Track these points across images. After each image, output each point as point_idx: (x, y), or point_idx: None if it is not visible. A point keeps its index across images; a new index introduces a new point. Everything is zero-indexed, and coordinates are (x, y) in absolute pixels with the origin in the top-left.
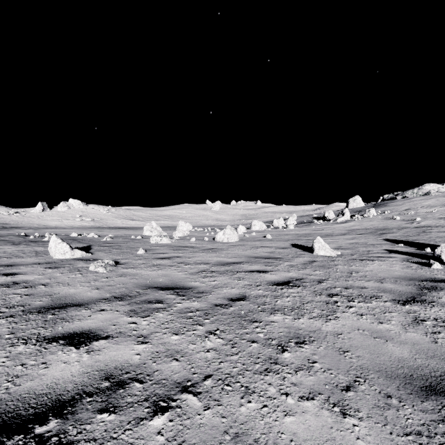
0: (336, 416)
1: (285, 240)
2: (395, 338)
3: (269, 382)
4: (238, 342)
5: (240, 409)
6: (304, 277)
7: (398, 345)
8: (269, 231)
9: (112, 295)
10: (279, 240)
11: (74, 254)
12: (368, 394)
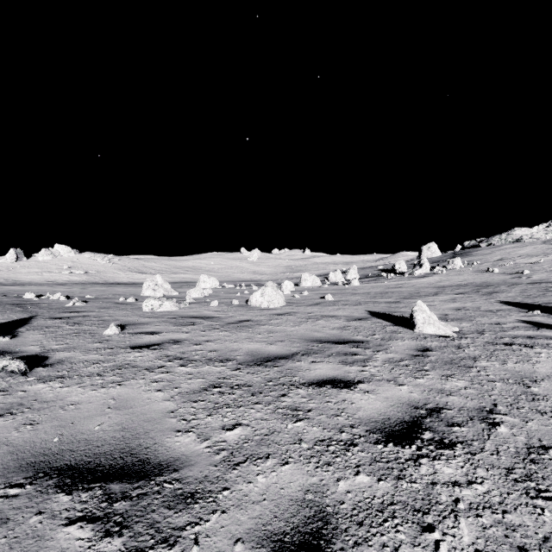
0: None
1: (355, 304)
2: None
3: None
4: None
5: None
6: (440, 400)
7: None
8: (326, 288)
9: None
10: (346, 303)
11: None
12: None
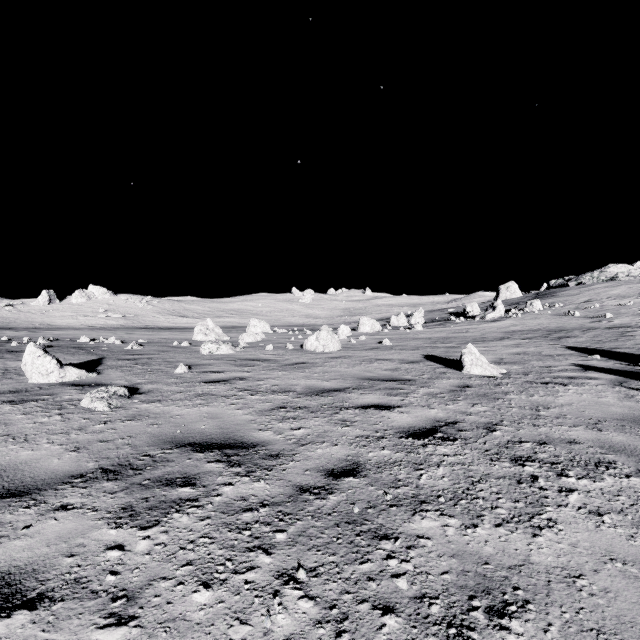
0: None
1: (413, 349)
2: None
3: None
4: (352, 612)
5: None
6: (459, 418)
7: None
8: (386, 333)
9: (99, 464)
10: (404, 348)
11: (64, 376)
12: None
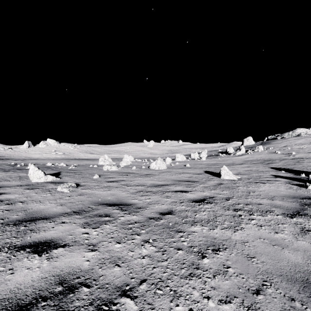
0: None
1: (200, 168)
2: (290, 245)
3: (193, 286)
4: (167, 249)
5: None
6: (215, 195)
7: (292, 252)
8: (188, 161)
9: (72, 210)
10: (196, 168)
11: (47, 179)
12: (275, 297)
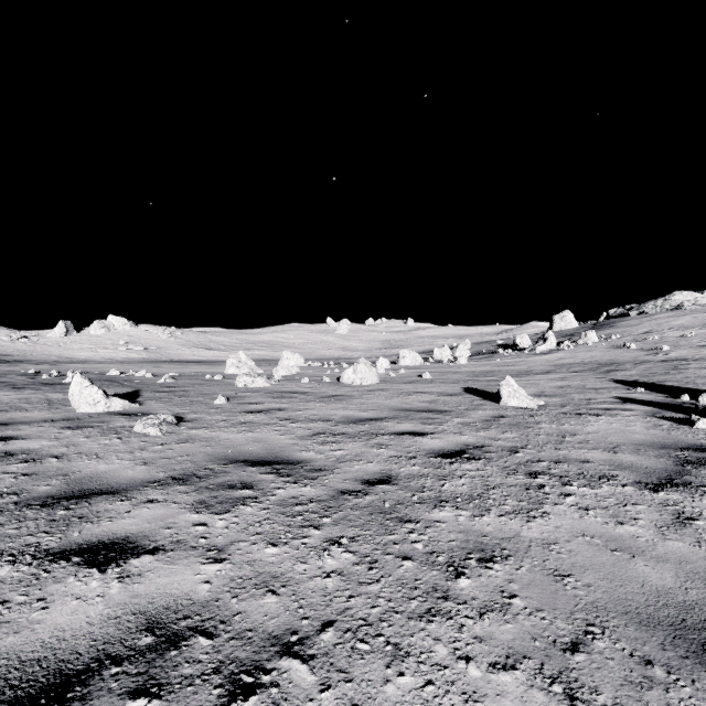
0: (557, 702)
1: (453, 382)
2: (648, 551)
3: (435, 634)
4: (380, 559)
5: (384, 690)
6: (487, 443)
7: (653, 565)
8: (427, 366)
9: (168, 474)
10: (444, 381)
11: (110, 405)
12: (612, 658)
